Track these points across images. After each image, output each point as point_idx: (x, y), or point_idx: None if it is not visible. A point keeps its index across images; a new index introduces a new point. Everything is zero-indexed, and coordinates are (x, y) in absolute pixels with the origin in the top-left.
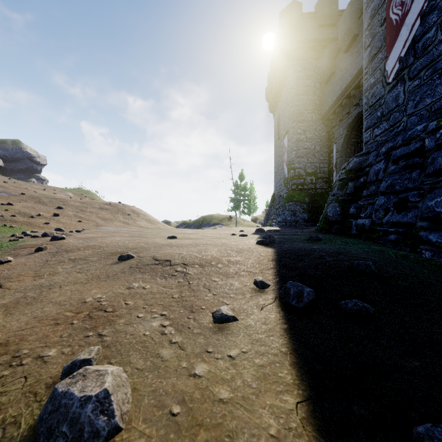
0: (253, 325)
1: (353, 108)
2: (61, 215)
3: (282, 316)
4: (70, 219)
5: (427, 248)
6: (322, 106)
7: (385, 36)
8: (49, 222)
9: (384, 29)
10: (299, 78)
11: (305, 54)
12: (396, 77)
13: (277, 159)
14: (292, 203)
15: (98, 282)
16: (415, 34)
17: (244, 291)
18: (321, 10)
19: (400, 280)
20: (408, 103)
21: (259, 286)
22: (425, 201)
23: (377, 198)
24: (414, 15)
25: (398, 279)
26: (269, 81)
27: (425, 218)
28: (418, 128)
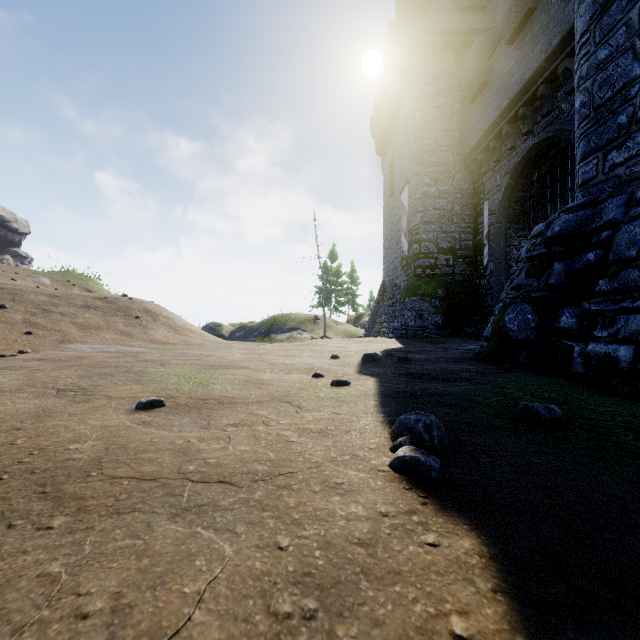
0: None
1: (520, 140)
2: None
3: None
4: (10, 330)
5: None
6: (465, 139)
7: None
8: None
9: None
10: (427, 94)
11: (437, 55)
12: None
13: (389, 227)
14: (416, 298)
15: None
16: None
17: None
18: None
19: None
20: None
21: None
22: None
23: None
24: None
25: None
26: (377, 104)
27: None
28: None
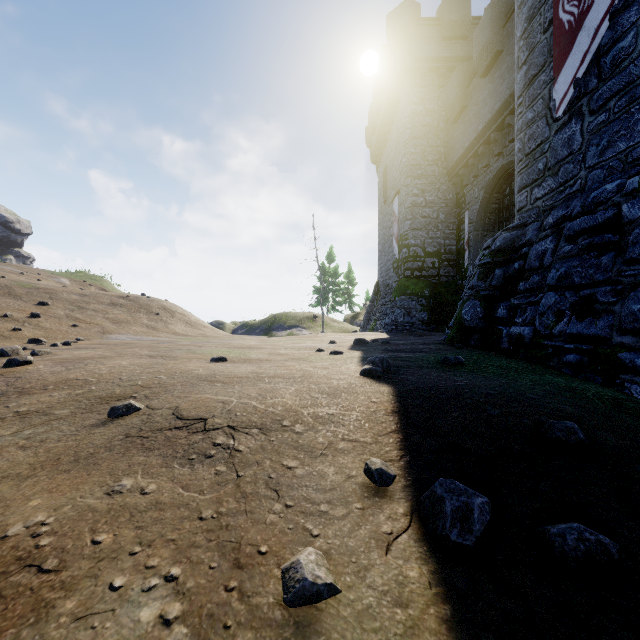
0: (375, 610)
1: (493, 160)
2: (44, 316)
3: (435, 573)
4: (59, 323)
5: (634, 380)
6: (449, 155)
7: (550, 48)
8: (20, 328)
9: (549, 37)
10: (415, 113)
11: (424, 79)
12: (569, 109)
13: (382, 231)
14: (405, 297)
15: (52, 474)
16: (600, 43)
17: (346, 494)
18: (447, 14)
19: (637, 462)
20: (588, 149)
21: (376, 481)
22: (626, 303)
23: (542, 295)
24: (599, 13)
25: (633, 460)
26: (371, 118)
27: (626, 330)
28: (607, 187)
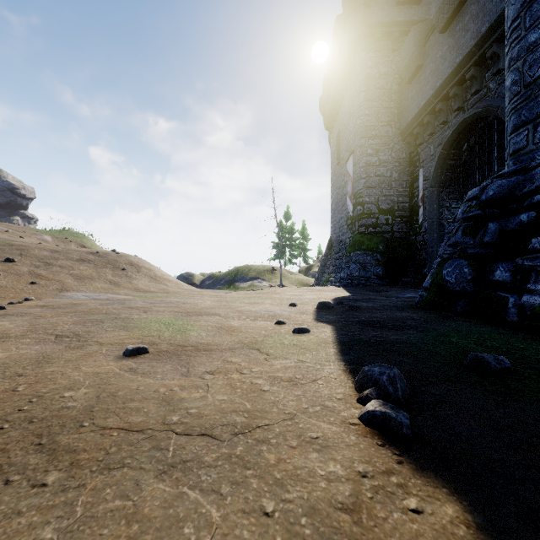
0: None
1: (452, 115)
2: (5, 273)
3: None
4: (17, 280)
5: None
6: (402, 115)
7: None
8: None
9: None
10: (369, 77)
11: (378, 44)
12: None
13: (336, 191)
14: (360, 252)
15: None
16: None
17: None
18: None
19: None
20: None
21: None
22: None
23: None
24: None
25: None
26: (325, 87)
27: None
28: None
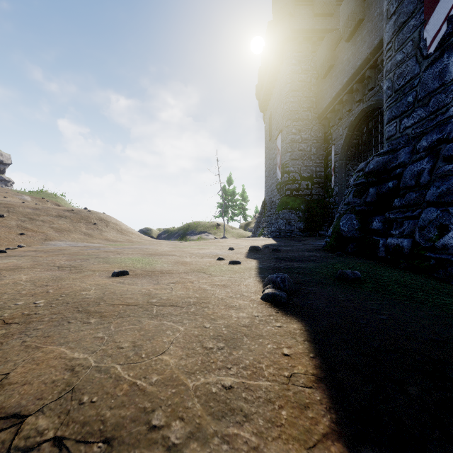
0: None
1: (355, 105)
2: None
3: None
4: (9, 232)
5: None
6: (319, 103)
7: None
8: None
9: None
10: (294, 72)
11: (300, 46)
12: (441, 45)
13: (268, 162)
14: (286, 210)
15: None
16: None
17: None
18: None
19: None
20: None
21: None
22: None
23: (420, 210)
24: None
25: None
26: (260, 77)
27: None
28: None
